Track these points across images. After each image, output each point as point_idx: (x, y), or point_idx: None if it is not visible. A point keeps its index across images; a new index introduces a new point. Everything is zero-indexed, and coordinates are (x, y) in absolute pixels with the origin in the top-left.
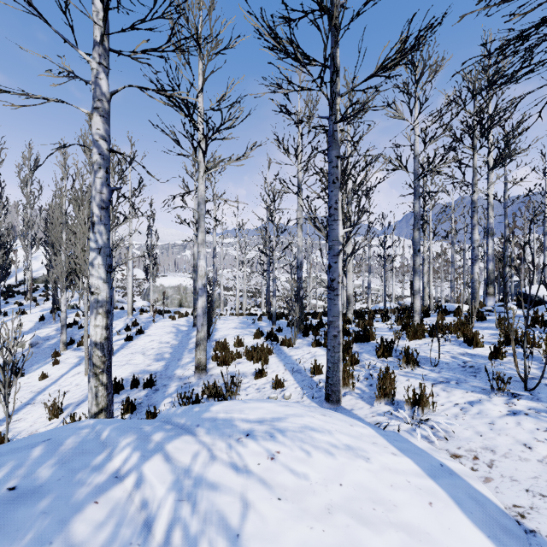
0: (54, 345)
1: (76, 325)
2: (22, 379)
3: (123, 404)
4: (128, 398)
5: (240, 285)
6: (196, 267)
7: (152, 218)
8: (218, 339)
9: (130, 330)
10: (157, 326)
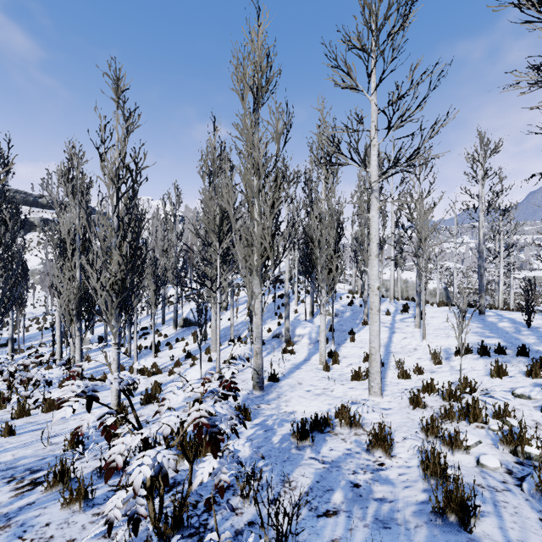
0: (351, 317)
1: (352, 304)
2: (355, 336)
3: (537, 361)
4: (541, 357)
5: (457, 282)
6: (481, 252)
7: (400, 212)
8: (540, 327)
9: (407, 311)
10: (430, 311)
